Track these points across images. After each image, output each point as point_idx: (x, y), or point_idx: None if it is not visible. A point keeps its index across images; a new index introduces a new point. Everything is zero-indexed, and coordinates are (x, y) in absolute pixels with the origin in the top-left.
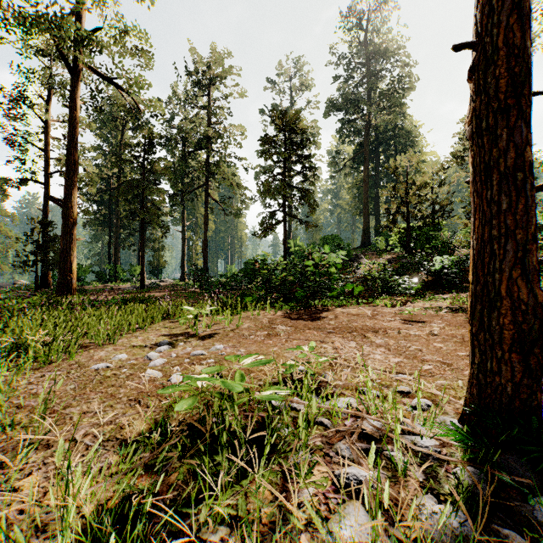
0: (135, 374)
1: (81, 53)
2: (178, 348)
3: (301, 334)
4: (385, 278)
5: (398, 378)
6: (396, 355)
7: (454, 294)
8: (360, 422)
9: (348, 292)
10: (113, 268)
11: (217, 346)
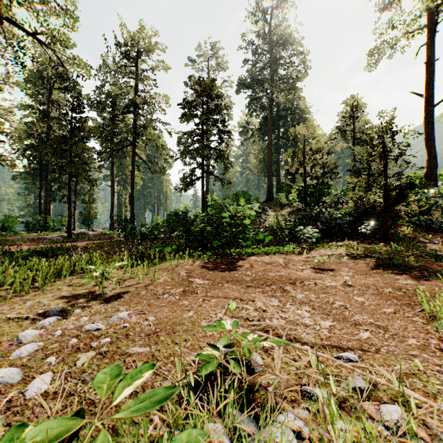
0: None
1: (0, 5)
2: (70, 318)
3: (219, 290)
4: (290, 228)
5: (349, 367)
6: (324, 317)
7: (347, 242)
8: None
9: (258, 240)
10: (43, 219)
11: (120, 314)
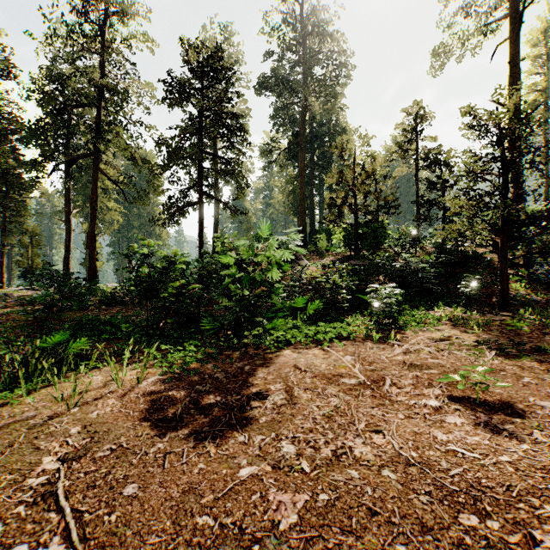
0: None
1: None
2: None
3: None
4: (349, 286)
5: None
6: None
7: (448, 310)
8: None
9: (290, 305)
10: None
11: None
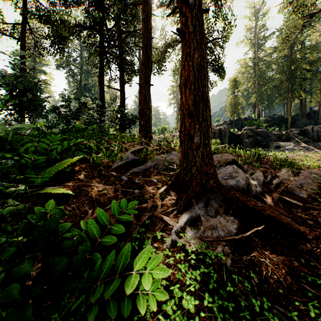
0: None
1: None
2: None
3: None
4: None
5: None
6: None
7: None
8: None
9: None
10: None
11: None
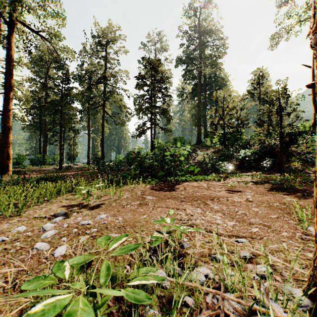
0: (25, 248)
1: (16, 14)
2: (71, 218)
3: (163, 203)
4: (213, 163)
5: (240, 245)
6: (230, 219)
7: (253, 173)
8: (221, 303)
9: (190, 171)
10: (42, 156)
11: (101, 216)
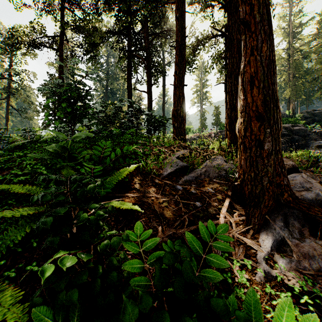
0: None
1: None
2: None
3: None
4: None
5: None
6: None
7: None
8: None
9: None
10: None
11: None
